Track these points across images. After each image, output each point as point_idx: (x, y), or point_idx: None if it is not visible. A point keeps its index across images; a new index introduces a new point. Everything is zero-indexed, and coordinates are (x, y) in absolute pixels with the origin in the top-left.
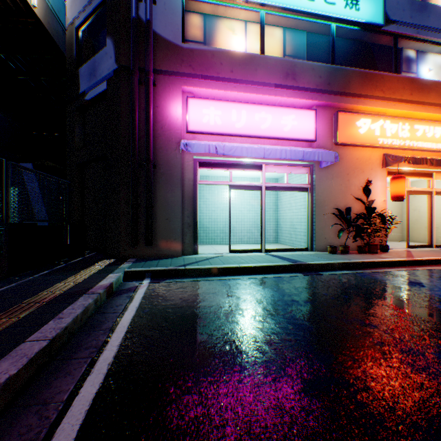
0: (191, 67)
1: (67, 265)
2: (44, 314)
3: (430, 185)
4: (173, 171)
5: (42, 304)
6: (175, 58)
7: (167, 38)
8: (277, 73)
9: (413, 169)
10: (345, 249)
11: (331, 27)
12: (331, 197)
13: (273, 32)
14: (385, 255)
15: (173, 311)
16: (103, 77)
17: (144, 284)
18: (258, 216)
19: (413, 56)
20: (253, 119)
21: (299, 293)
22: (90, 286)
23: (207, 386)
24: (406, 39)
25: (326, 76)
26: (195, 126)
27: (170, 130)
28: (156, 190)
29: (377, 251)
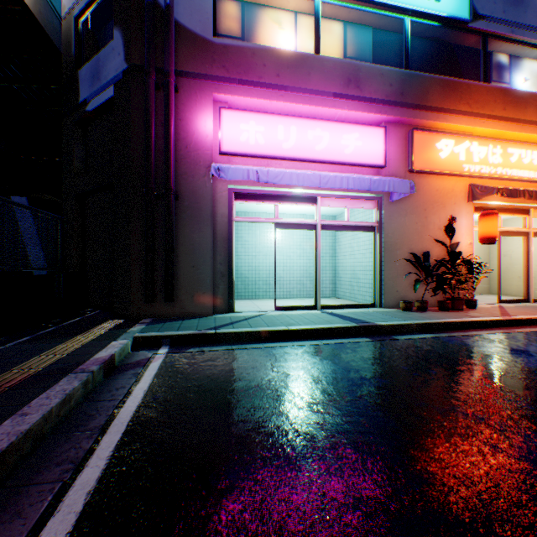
0: (225, 68)
1: (57, 329)
2: (1, 408)
3: (526, 224)
4: (202, 204)
5: (3, 390)
6: (204, 56)
7: (193, 30)
8: (336, 79)
9: (505, 204)
10: (423, 305)
11: (404, 22)
12: (404, 239)
13: (330, 27)
14: (474, 312)
15: (196, 397)
16: (109, 80)
17: (159, 354)
18: (311, 262)
19: (505, 62)
20: (306, 138)
21: (370, 368)
22: (81, 360)
23: (240, 536)
24: (498, 40)
25: (399, 84)
26: (230, 146)
27: (197, 150)
28: (179, 229)
29: (463, 307)
